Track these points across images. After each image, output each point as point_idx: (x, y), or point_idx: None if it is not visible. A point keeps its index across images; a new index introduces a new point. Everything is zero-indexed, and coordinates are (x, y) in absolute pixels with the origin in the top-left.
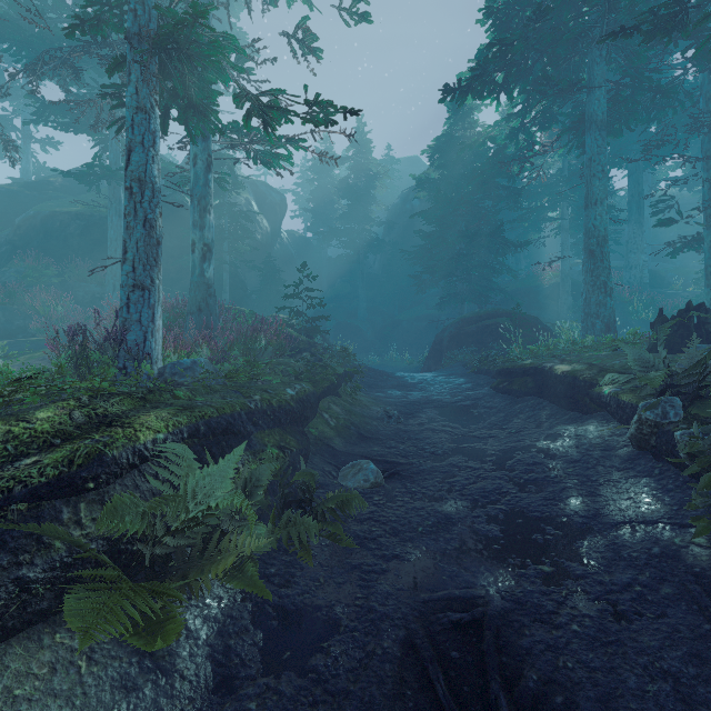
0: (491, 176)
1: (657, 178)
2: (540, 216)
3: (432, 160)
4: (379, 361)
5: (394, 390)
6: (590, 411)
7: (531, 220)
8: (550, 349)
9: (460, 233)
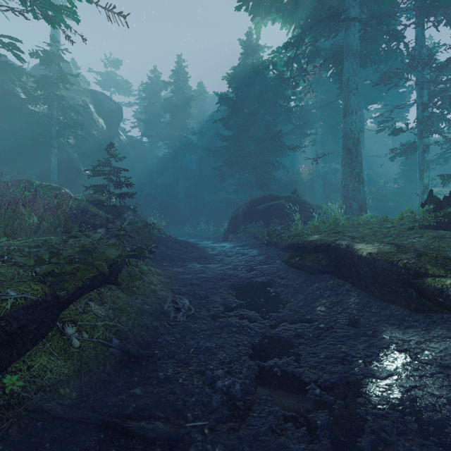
0: (272, 96)
1: (365, 117)
2: (302, 132)
3: (230, 83)
4: (192, 231)
5: (195, 263)
6: (423, 309)
7: (297, 134)
8: (331, 225)
9: (250, 138)
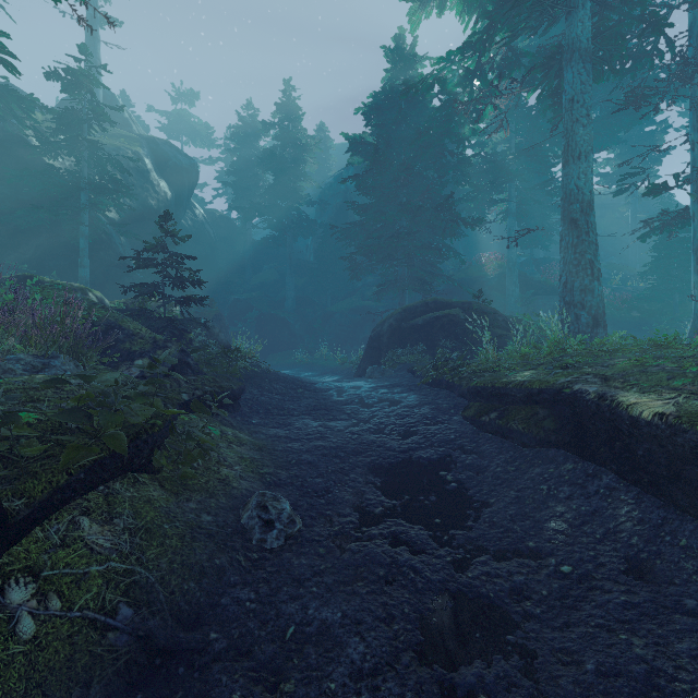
0: (438, 137)
1: None
2: (485, 198)
3: (368, 118)
4: (307, 359)
5: (308, 419)
6: None
7: (478, 200)
8: (553, 353)
9: (401, 207)
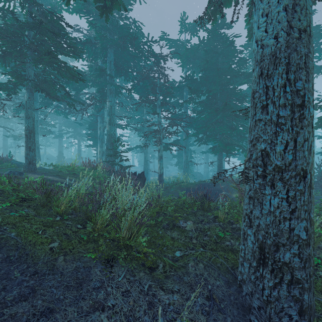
0: None
1: None
2: None
3: None
4: None
5: None
6: None
7: None
8: None
9: None
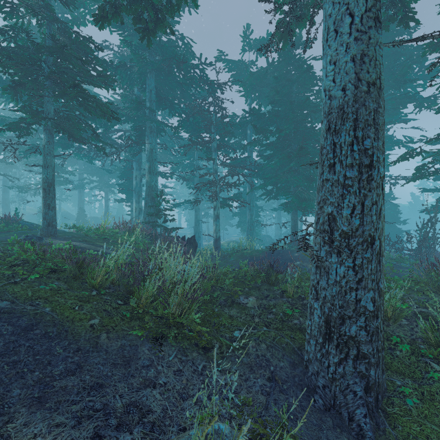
0: None
1: None
2: None
3: None
4: None
5: None
6: None
7: None
8: None
9: None
